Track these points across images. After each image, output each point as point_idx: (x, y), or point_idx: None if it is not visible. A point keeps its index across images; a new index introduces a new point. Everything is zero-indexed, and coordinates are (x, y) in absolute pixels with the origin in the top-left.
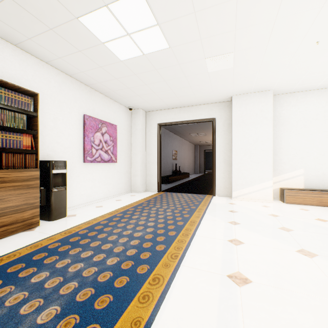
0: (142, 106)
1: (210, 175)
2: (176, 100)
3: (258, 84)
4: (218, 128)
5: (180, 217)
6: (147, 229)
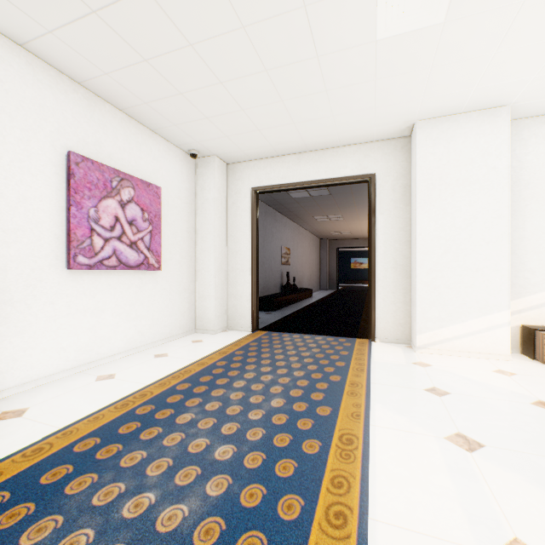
0: (217, 148)
1: (348, 293)
2: (290, 132)
3: (484, 85)
4: (380, 195)
5: (308, 418)
6: (208, 482)
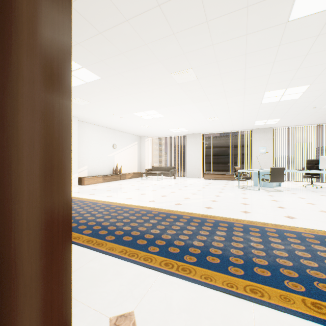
0: None
1: None
2: None
3: (78, 113)
4: None
5: None
6: (72, 206)
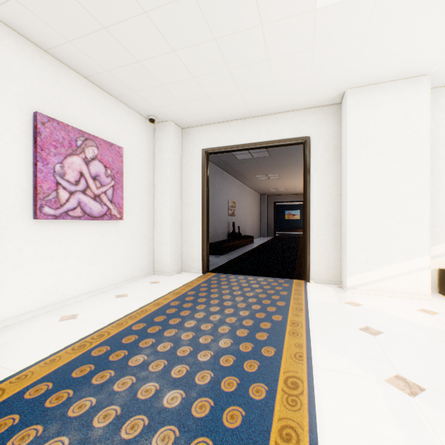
0: (173, 114)
1: (284, 239)
2: (236, 99)
3: (409, 55)
4: (314, 155)
5: (254, 360)
6: (155, 435)
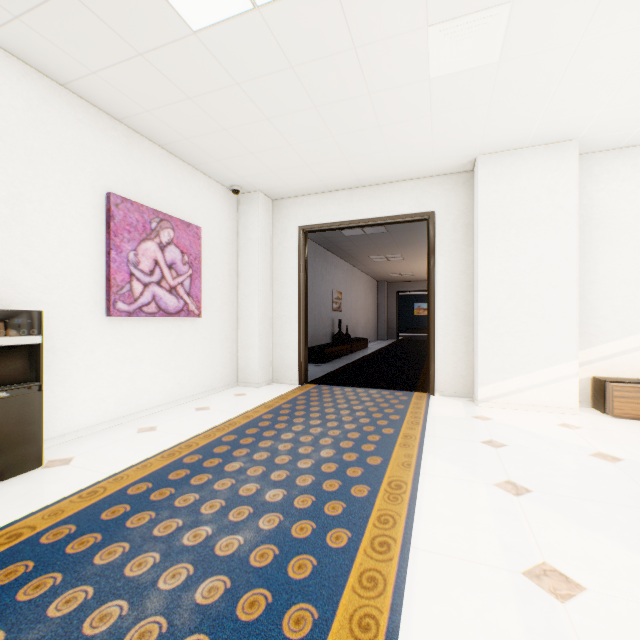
0: (262, 184)
1: (410, 343)
2: (342, 167)
3: (548, 120)
4: (440, 235)
5: (358, 467)
6: (261, 519)
